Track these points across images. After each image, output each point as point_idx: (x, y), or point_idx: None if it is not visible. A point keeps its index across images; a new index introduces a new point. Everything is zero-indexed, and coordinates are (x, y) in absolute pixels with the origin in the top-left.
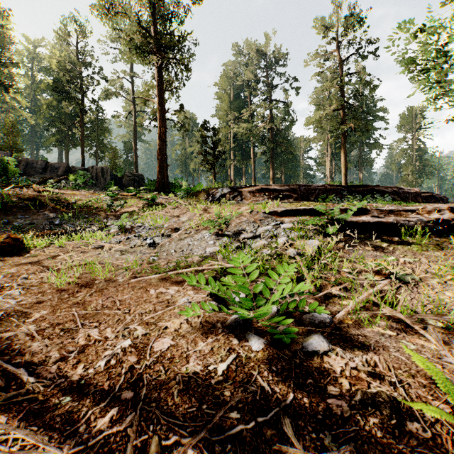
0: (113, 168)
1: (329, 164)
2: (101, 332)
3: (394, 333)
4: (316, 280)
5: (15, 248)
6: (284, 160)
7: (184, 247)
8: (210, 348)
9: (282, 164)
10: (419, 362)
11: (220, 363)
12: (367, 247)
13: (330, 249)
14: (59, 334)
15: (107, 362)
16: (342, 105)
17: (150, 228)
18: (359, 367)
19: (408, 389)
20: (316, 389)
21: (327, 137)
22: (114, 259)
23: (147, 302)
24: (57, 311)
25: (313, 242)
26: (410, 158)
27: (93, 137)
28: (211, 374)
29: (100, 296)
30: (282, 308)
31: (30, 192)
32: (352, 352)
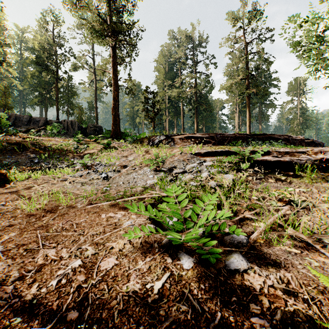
0: (80, 121)
1: (237, 118)
2: (57, 252)
3: (298, 251)
4: (232, 206)
5: (0, 181)
6: (204, 116)
7: (130, 180)
8: (148, 267)
9: (203, 118)
10: (328, 282)
11: (156, 281)
12: (270, 180)
13: (241, 181)
14: (23, 254)
15: (58, 281)
16: (247, 75)
17: (105, 165)
18: (275, 285)
19: (320, 306)
20: (239, 306)
21: (236, 99)
22: (76, 189)
23: (99, 225)
24: (24, 233)
25: (228, 176)
26: (296, 114)
27: (65, 99)
28: (148, 292)
29: (61, 219)
30: (207, 230)
31: (17, 138)
32: (267, 270)
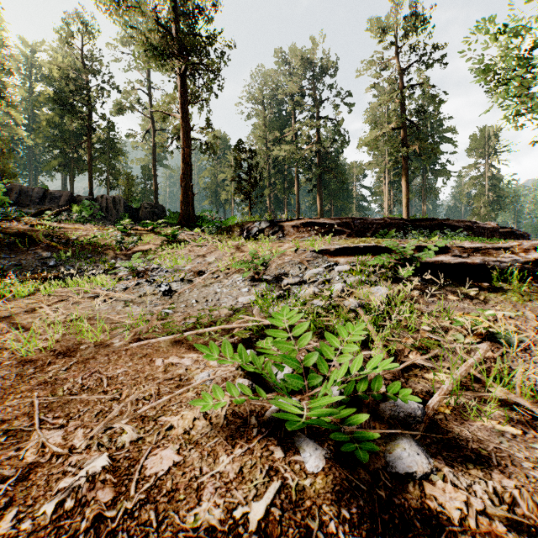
0: (128, 198)
1: (387, 194)
2: (66, 436)
3: (517, 430)
4: (389, 343)
5: None
6: (333, 189)
7: (210, 296)
8: (238, 469)
9: (331, 194)
10: None
11: (254, 502)
12: (450, 297)
13: (401, 299)
14: None
15: (58, 504)
16: (404, 123)
17: (167, 271)
18: (489, 510)
19: None
20: None
21: (384, 163)
22: (114, 312)
23: (150, 380)
24: (9, 398)
25: (379, 289)
26: (482, 188)
27: (104, 161)
28: (238, 528)
29: (81, 370)
30: (347, 390)
31: (21, 226)
32: (466, 472)
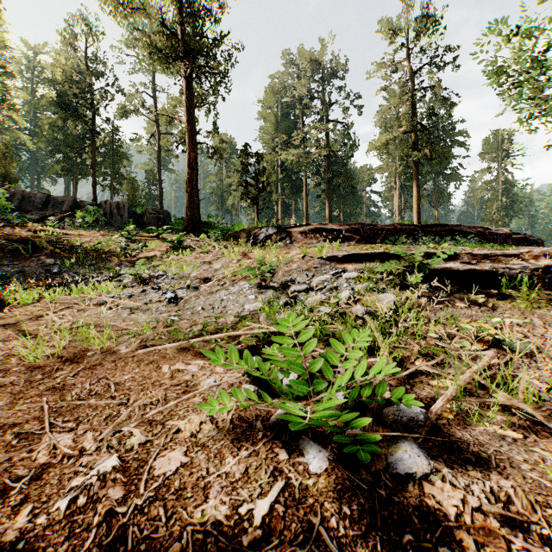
0: (133, 203)
1: (397, 199)
2: (76, 439)
3: (518, 434)
4: (395, 350)
5: None
6: (342, 194)
7: (216, 303)
8: (243, 469)
9: (341, 199)
10: None
11: (259, 499)
12: (459, 304)
13: (409, 306)
14: (12, 443)
15: (71, 501)
16: (415, 126)
17: (173, 278)
18: (485, 507)
19: None
20: None
21: (395, 167)
22: (120, 320)
23: (157, 385)
24: (19, 403)
25: (386, 296)
26: (495, 192)
27: (108, 166)
28: (243, 523)
29: (89, 376)
30: (352, 395)
31: (24, 232)
32: (466, 473)
